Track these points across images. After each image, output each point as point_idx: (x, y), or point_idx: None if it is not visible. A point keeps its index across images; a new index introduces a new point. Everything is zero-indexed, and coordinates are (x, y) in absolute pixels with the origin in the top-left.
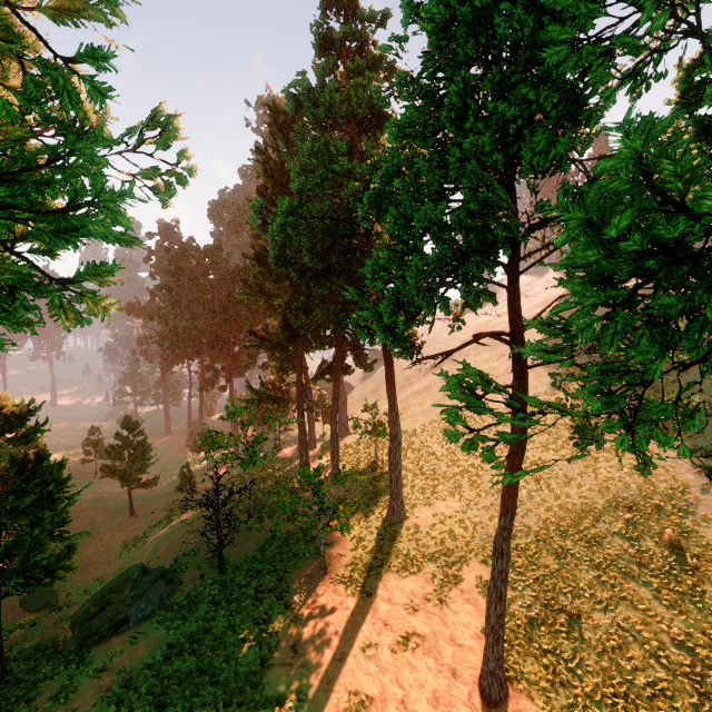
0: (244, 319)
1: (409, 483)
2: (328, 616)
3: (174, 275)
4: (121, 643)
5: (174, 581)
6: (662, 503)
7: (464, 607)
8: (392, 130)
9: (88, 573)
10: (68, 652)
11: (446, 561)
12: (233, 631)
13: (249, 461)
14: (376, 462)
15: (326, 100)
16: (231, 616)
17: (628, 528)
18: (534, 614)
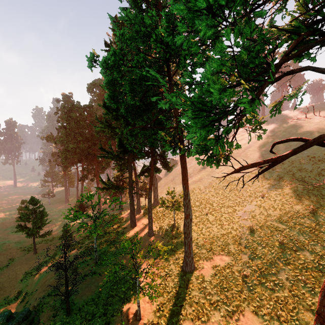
0: (103, 143)
1: (195, 240)
2: None
3: (67, 120)
4: None
5: (33, 321)
6: None
7: None
8: None
9: None
10: None
11: (227, 310)
12: None
13: (92, 231)
14: (174, 224)
15: None
16: None
17: None
18: None
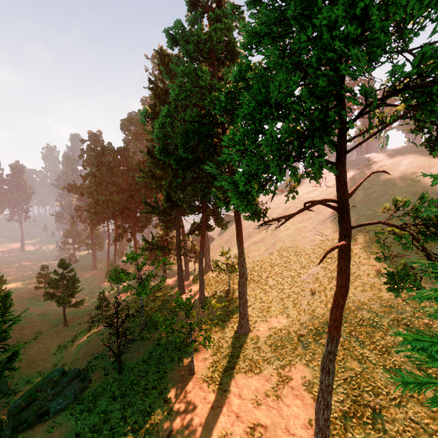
0: (143, 195)
1: (252, 305)
2: (195, 409)
3: (97, 166)
4: (42, 431)
5: (85, 379)
6: (430, 322)
7: (294, 402)
8: (245, 28)
9: (31, 368)
10: (4, 436)
11: (279, 364)
12: (124, 422)
13: (141, 292)
14: (229, 289)
15: (194, 39)
16: (124, 409)
17: None
18: (346, 408)
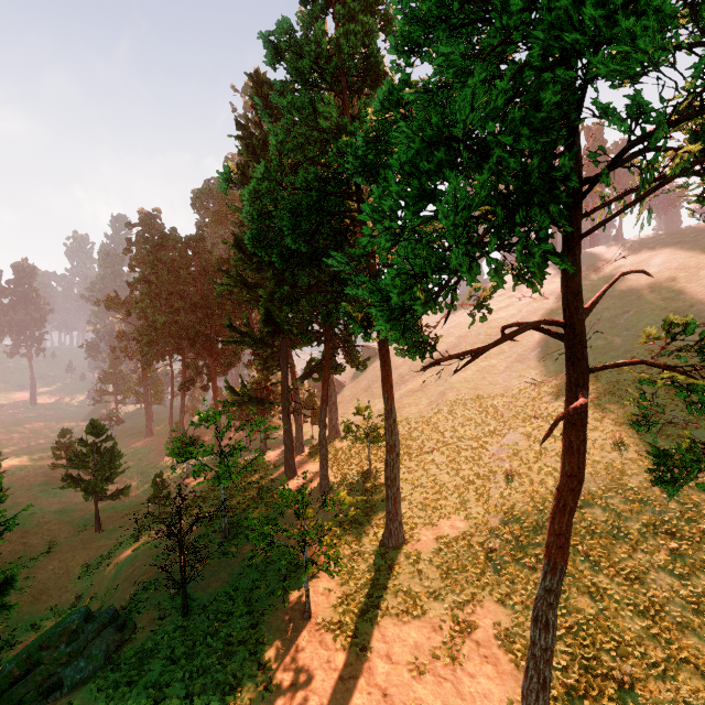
0: (227, 314)
1: (407, 497)
2: (312, 682)
3: (153, 266)
4: None
5: (126, 626)
6: None
7: (482, 669)
8: (402, 5)
9: (40, 602)
10: None
11: (455, 600)
12: (190, 703)
13: (222, 476)
14: (369, 470)
15: (311, 49)
16: (191, 680)
17: (674, 561)
18: (573, 681)
